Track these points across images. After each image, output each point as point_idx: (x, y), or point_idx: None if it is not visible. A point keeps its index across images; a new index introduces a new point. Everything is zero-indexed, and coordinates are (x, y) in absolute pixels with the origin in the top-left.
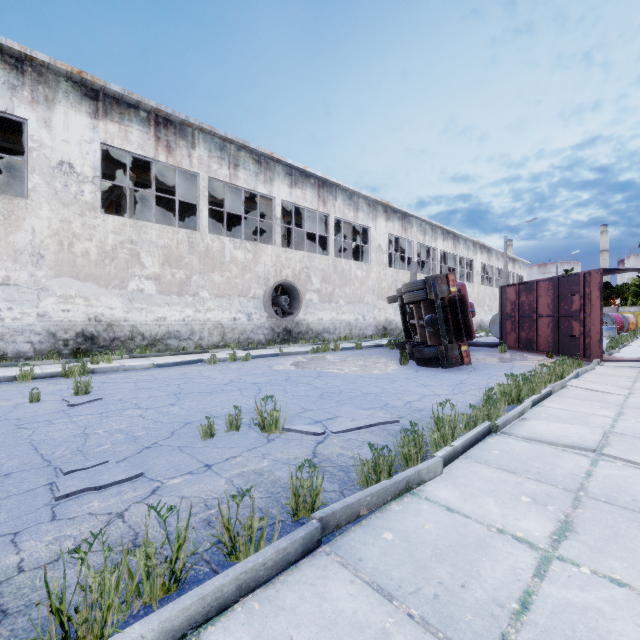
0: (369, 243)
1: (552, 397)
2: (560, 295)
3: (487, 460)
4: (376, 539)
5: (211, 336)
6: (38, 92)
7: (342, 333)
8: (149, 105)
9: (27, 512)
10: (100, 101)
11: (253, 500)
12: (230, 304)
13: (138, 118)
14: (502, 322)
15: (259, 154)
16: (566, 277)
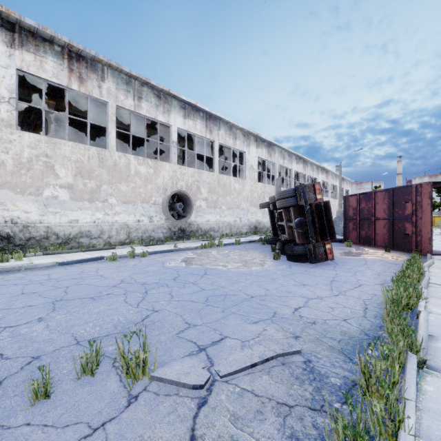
0: (244, 164)
1: (429, 298)
2: (395, 202)
3: None
4: None
5: (118, 235)
6: None
7: (224, 231)
8: (62, 40)
9: None
10: (16, 33)
11: None
12: (135, 209)
13: (52, 51)
14: (345, 223)
15: (159, 90)
16: (400, 188)
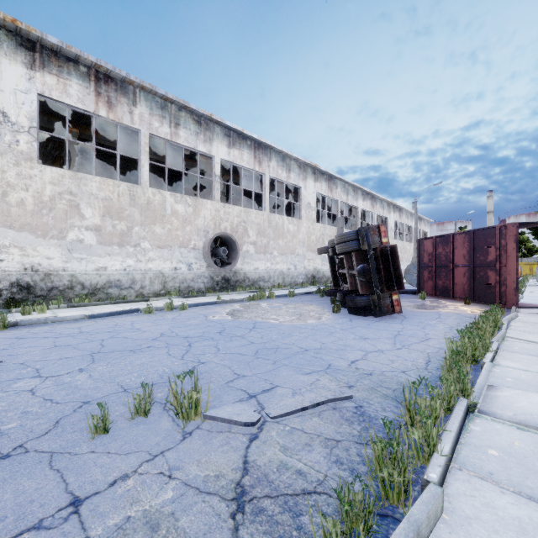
0: (300, 201)
1: (501, 352)
2: (476, 247)
3: (491, 472)
4: None
5: (152, 285)
6: None
7: (276, 281)
8: (88, 60)
9: None
10: (37, 52)
11: None
12: (171, 254)
13: (78, 72)
14: (420, 271)
15: (199, 115)
16: (482, 230)
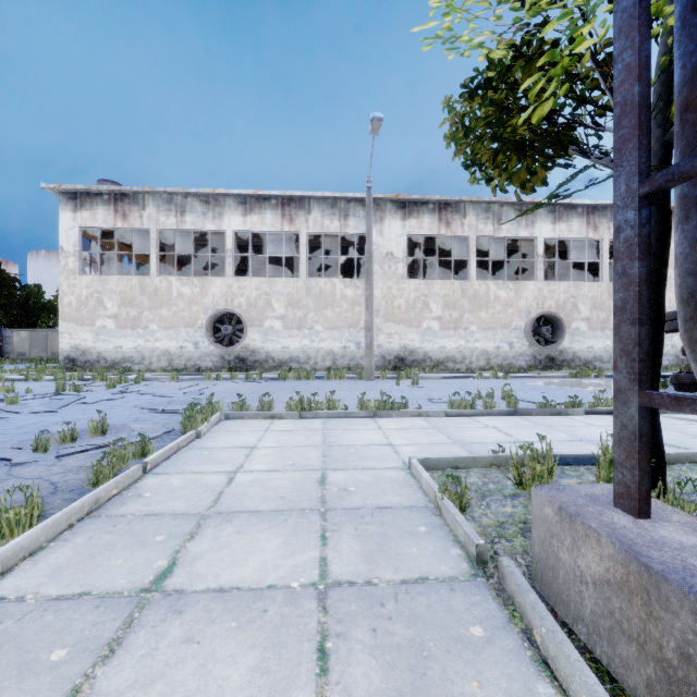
0: None
1: None
2: None
3: None
4: (534, 418)
5: (478, 361)
6: (377, 216)
7: None
8: (435, 199)
9: (426, 403)
10: (406, 208)
11: (493, 400)
12: (494, 335)
13: (428, 210)
14: None
15: (520, 204)
16: None
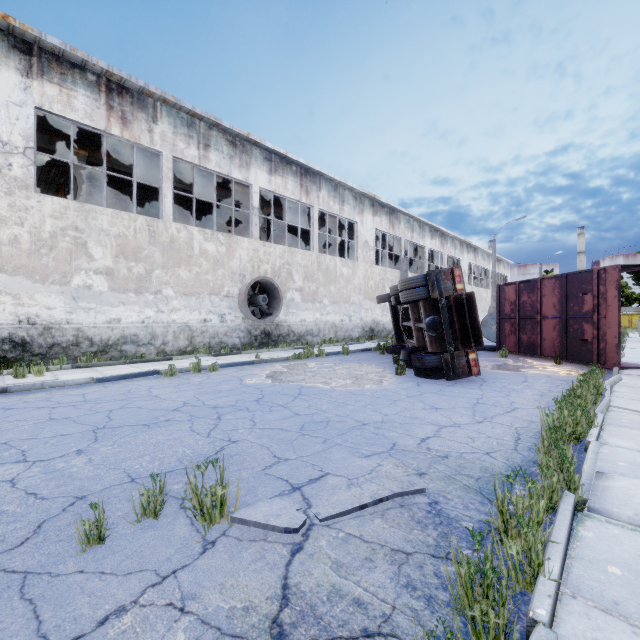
0: (355, 239)
1: (607, 427)
2: (569, 294)
3: (616, 602)
4: None
5: (177, 340)
6: None
7: (327, 335)
8: (98, 66)
9: None
10: (34, 56)
11: None
12: (199, 303)
13: (85, 81)
14: (500, 324)
15: (234, 134)
16: (576, 274)
